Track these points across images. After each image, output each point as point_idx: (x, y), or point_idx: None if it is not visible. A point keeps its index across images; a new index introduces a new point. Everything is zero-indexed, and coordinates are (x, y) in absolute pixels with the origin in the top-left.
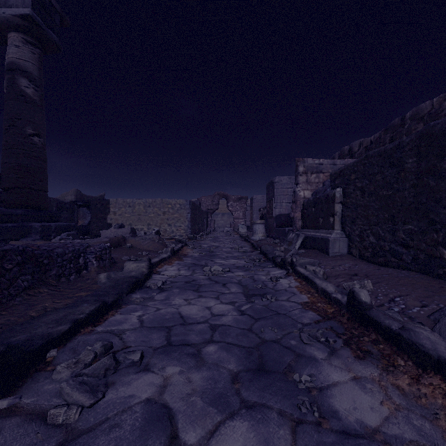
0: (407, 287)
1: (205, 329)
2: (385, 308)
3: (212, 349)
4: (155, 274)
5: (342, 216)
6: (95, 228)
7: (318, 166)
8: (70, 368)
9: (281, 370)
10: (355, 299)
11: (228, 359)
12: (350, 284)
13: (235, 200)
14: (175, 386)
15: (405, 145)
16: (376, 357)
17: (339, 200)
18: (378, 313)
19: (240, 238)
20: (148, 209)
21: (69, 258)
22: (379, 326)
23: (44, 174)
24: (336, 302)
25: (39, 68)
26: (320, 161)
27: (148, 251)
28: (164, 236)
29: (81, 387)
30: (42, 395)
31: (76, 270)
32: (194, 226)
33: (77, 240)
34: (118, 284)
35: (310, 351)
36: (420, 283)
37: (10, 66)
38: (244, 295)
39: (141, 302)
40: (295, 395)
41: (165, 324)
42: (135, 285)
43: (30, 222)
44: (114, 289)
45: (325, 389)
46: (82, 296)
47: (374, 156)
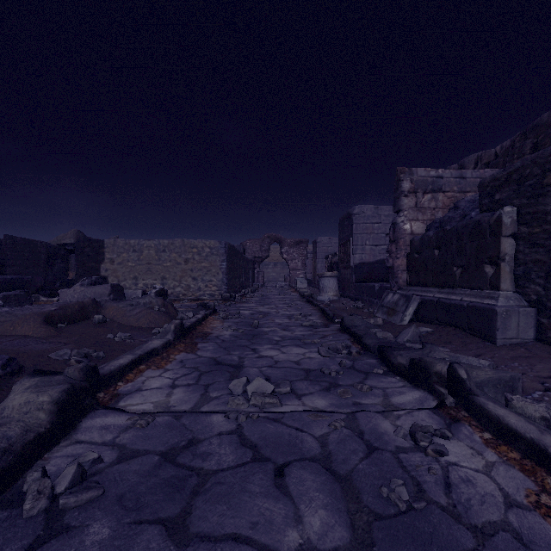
0: None
1: None
2: None
3: None
4: (95, 414)
5: (518, 262)
6: None
7: (434, 181)
8: None
9: None
10: None
11: None
12: None
13: (292, 245)
14: None
15: None
16: None
17: (509, 230)
18: None
19: (300, 298)
20: (163, 255)
21: None
22: None
23: None
24: None
25: None
26: (439, 172)
27: (135, 329)
28: (186, 296)
29: None
30: None
31: None
32: (232, 280)
33: (2, 309)
34: None
35: None
36: None
37: None
38: None
39: None
40: None
41: None
42: None
43: None
44: None
45: None
46: None
47: None
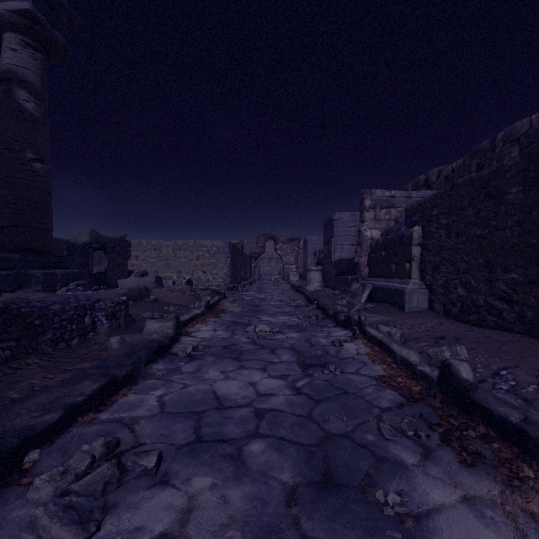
0: (514, 355)
1: (249, 417)
2: (488, 385)
3: (257, 448)
4: (184, 337)
5: (421, 261)
6: (113, 276)
7: (388, 200)
8: (54, 483)
9: (357, 483)
10: (451, 375)
11: (281, 465)
12: (438, 351)
13: (285, 242)
14: (205, 510)
15: (507, 170)
16: (491, 462)
17: (417, 241)
18: (487, 397)
19: (291, 289)
20: (178, 253)
21: (70, 316)
22: (490, 415)
23: (48, 209)
24: (424, 378)
25: (41, 77)
26: (392, 193)
27: (177, 305)
28: (197, 286)
29: (65, 515)
30: (7, 527)
31: (80, 332)
32: (234, 273)
33: (88, 292)
34: (134, 351)
35: (395, 452)
36: (531, 351)
37: (5, 75)
38: (300, 366)
39: (163, 376)
40: (380, 528)
41: (194, 408)
42: (157, 352)
43: (30, 269)
44: (129, 358)
45: (425, 518)
46: (85, 368)
47: (464, 185)
